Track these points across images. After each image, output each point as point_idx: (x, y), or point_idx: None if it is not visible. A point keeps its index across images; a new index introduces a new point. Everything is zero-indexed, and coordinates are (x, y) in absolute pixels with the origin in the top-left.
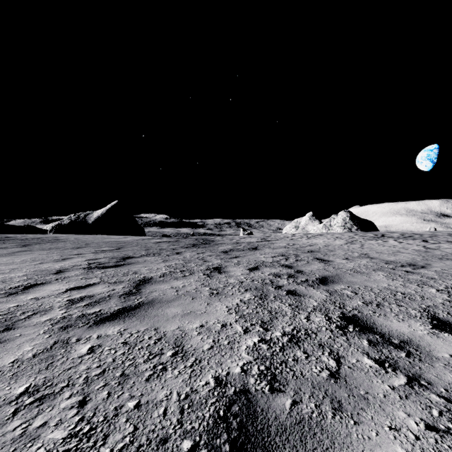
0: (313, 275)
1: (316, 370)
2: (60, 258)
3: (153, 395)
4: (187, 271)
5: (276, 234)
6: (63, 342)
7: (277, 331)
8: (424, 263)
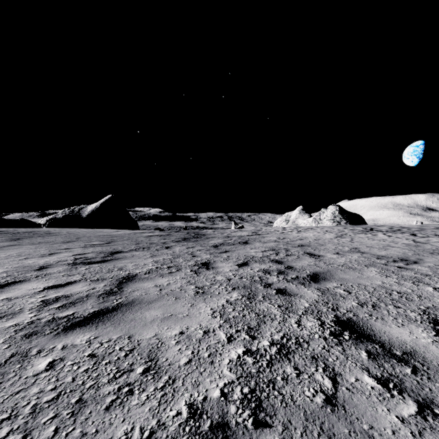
0: (304, 272)
1: (309, 393)
2: (47, 252)
3: (110, 432)
4: (174, 267)
5: (267, 228)
6: (21, 355)
7: (264, 339)
8: (416, 257)
